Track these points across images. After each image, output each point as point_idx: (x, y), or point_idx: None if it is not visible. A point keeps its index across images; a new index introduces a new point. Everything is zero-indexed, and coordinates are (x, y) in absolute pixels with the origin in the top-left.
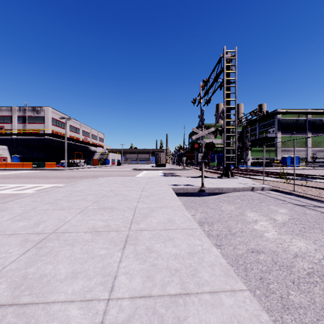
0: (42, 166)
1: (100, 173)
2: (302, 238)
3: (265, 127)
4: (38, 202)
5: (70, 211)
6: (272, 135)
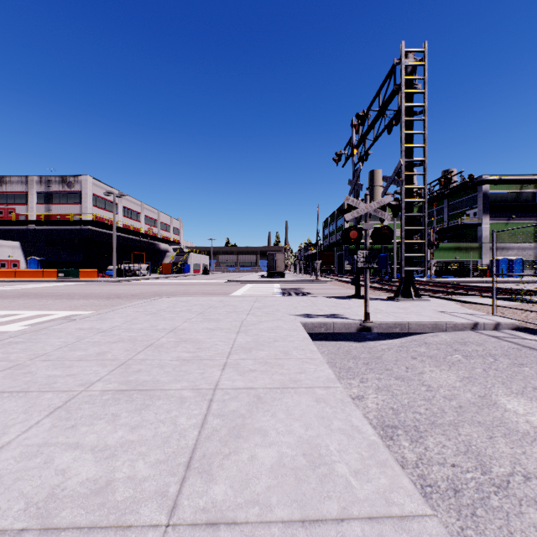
0: (75, 276)
1: (170, 288)
2: None
3: (460, 208)
4: None
5: (35, 403)
6: (472, 222)
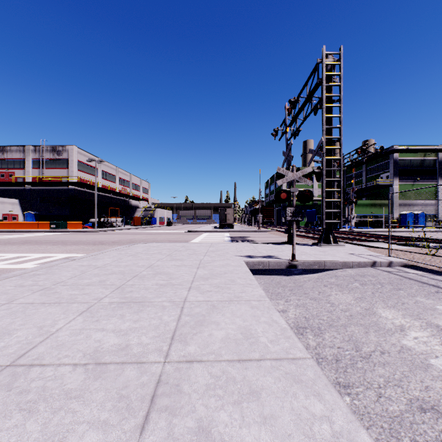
0: (64, 227)
1: (142, 237)
2: None
3: (375, 172)
4: (24, 288)
5: (68, 309)
6: (385, 183)
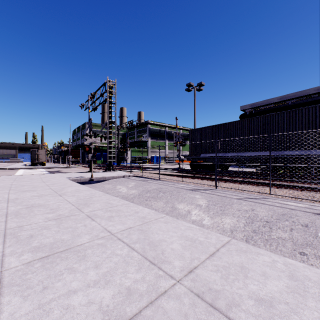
0: None
1: None
2: (135, 189)
3: (141, 133)
4: None
5: None
6: (145, 140)
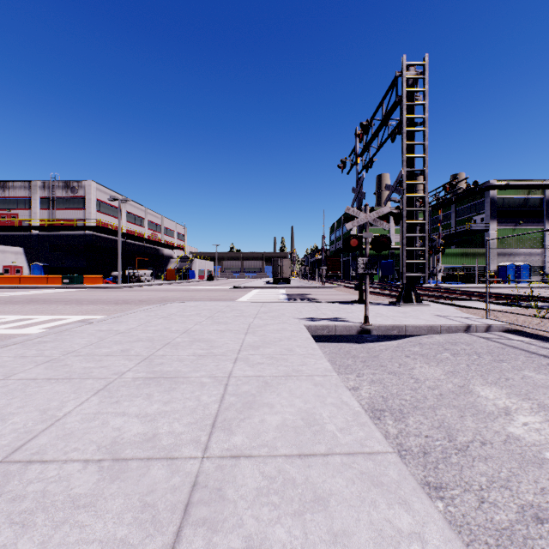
0: (79, 282)
1: (176, 294)
2: None
3: (467, 213)
4: (26, 360)
5: (80, 387)
6: (479, 228)
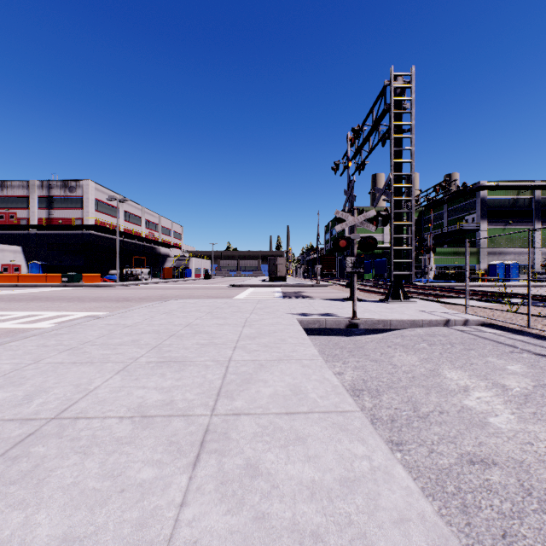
0: (78, 281)
1: (175, 292)
2: None
3: (459, 213)
4: (49, 348)
5: (103, 368)
6: (470, 227)
